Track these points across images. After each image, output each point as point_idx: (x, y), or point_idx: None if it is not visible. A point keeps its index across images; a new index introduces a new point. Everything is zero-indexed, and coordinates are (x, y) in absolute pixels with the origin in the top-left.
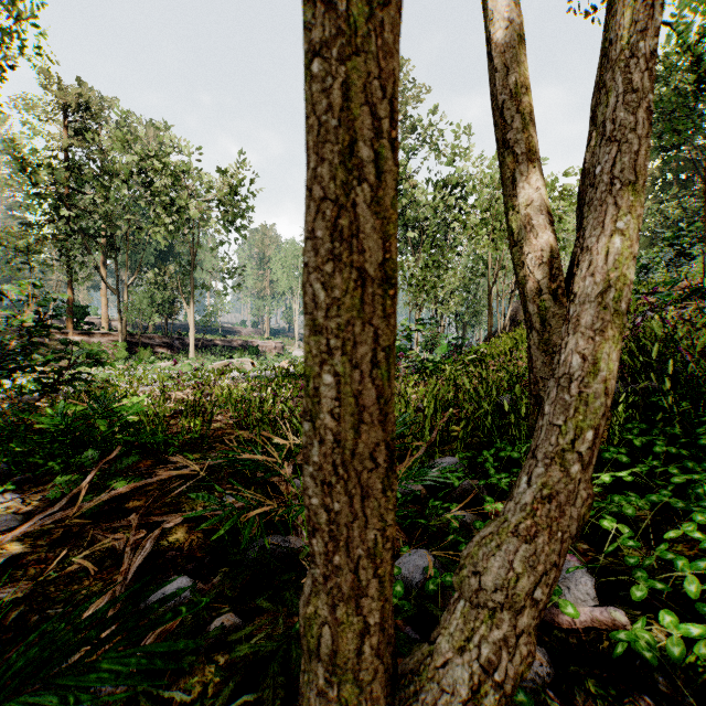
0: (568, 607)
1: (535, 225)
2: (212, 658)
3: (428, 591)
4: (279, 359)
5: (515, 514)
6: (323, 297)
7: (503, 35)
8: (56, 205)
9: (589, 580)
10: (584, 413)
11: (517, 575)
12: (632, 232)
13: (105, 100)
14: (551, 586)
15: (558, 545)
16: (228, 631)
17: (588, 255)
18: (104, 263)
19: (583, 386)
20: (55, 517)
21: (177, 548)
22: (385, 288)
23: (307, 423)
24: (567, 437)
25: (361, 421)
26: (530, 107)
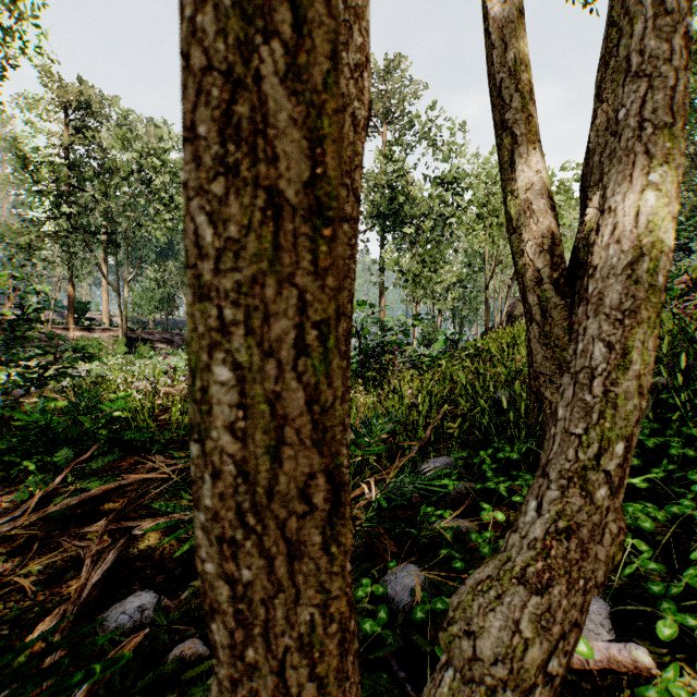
0: (580, 644)
1: (535, 210)
2: (165, 696)
3: (416, 620)
4: None
5: (522, 553)
6: (210, 237)
7: (501, 10)
8: (57, 202)
9: (603, 608)
10: (612, 419)
11: (526, 641)
12: (671, 185)
13: (106, 99)
14: (570, 652)
15: (580, 598)
16: (189, 661)
17: (613, 217)
18: (105, 259)
19: (610, 384)
20: (16, 524)
21: (147, 557)
22: (316, 224)
23: (194, 444)
24: (590, 451)
25: (281, 442)
26: (529, 85)
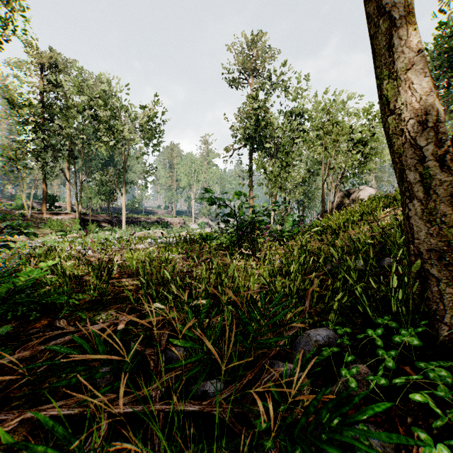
0: None
1: (418, 89)
2: None
3: None
4: (181, 230)
5: None
6: None
7: None
8: (35, 129)
9: None
10: None
11: None
12: None
13: (68, 62)
14: None
15: None
16: None
17: None
18: (68, 167)
19: None
20: None
21: None
22: None
23: None
24: None
25: None
26: None
